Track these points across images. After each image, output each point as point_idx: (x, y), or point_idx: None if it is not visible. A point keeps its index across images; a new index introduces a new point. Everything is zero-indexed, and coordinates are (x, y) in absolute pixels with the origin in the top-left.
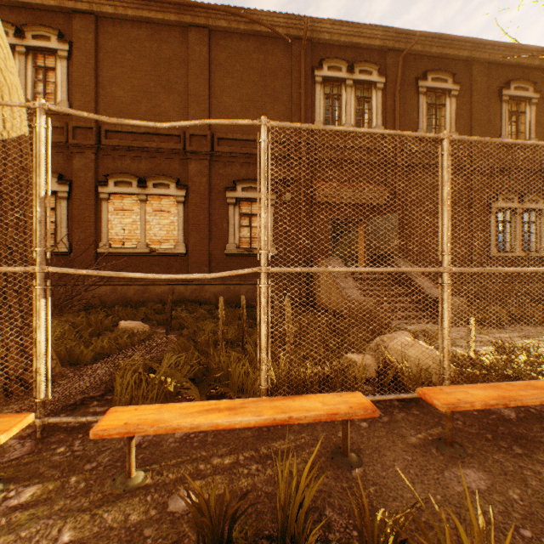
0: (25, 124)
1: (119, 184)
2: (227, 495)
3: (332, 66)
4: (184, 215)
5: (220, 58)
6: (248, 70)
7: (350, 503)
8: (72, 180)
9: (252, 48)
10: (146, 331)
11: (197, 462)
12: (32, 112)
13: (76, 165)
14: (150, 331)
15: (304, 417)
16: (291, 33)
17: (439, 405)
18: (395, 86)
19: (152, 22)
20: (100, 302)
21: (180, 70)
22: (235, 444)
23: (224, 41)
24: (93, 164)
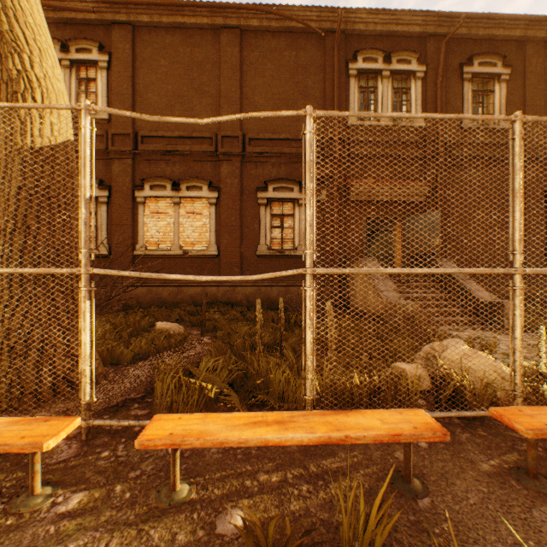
0: (71, 129)
1: (154, 187)
2: (287, 528)
3: (367, 58)
4: (215, 217)
5: (251, 57)
6: (279, 68)
7: (422, 542)
8: (111, 185)
9: (283, 46)
10: (181, 332)
11: (243, 478)
12: (78, 114)
13: (114, 170)
14: (186, 332)
15: (363, 437)
16: (323, 26)
17: (523, 431)
18: (437, 74)
19: (185, 27)
20: (137, 302)
21: (212, 72)
22: (281, 460)
23: (256, 40)
24: (130, 169)
